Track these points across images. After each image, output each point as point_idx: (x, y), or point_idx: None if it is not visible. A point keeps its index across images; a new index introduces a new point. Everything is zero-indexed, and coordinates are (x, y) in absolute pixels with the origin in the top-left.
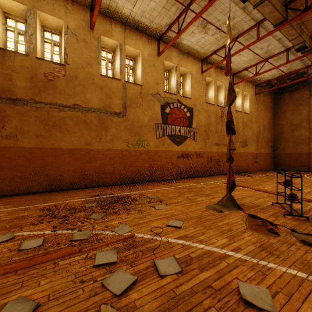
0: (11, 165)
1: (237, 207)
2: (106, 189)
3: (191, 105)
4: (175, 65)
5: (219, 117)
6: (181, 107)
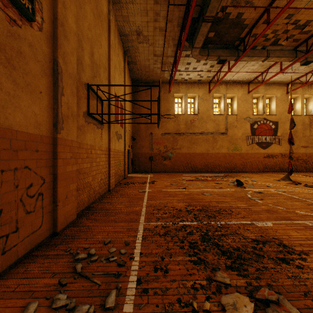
0: (179, 160)
1: (290, 180)
2: (217, 173)
3: (276, 119)
4: (262, 94)
5: (306, 124)
6: (266, 122)
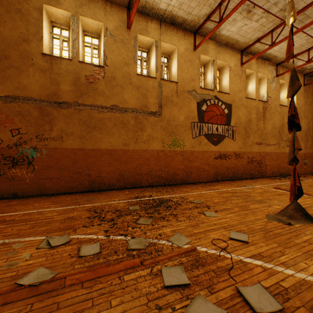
0: (57, 165)
1: (309, 219)
2: (143, 191)
3: (230, 100)
4: (212, 58)
5: (260, 113)
6: (218, 104)
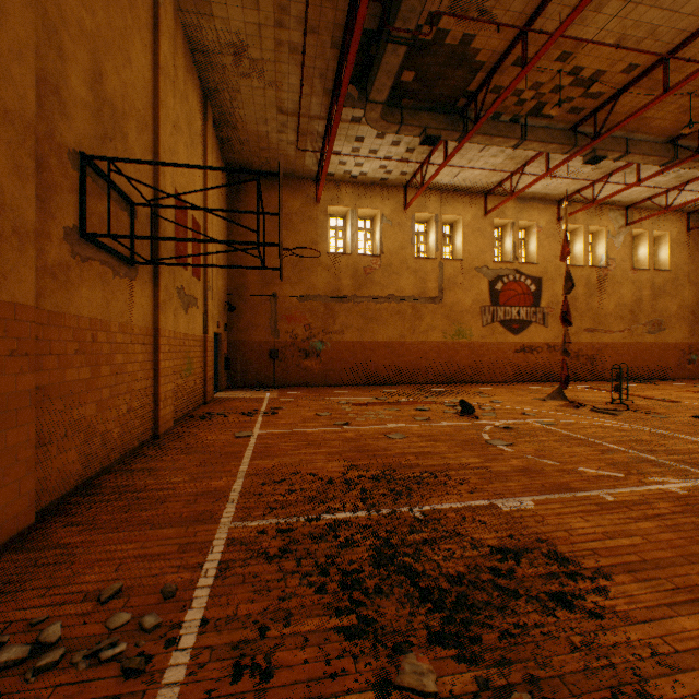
0: (339, 358)
1: (564, 399)
2: (422, 386)
3: (538, 273)
4: (511, 220)
5: (593, 286)
6: (520, 279)
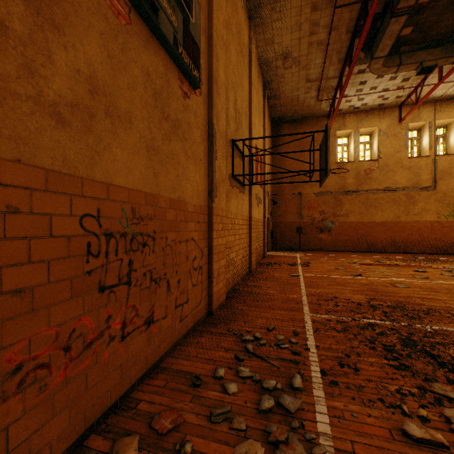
0: (344, 233)
1: None
2: (416, 255)
3: None
4: None
5: None
6: None
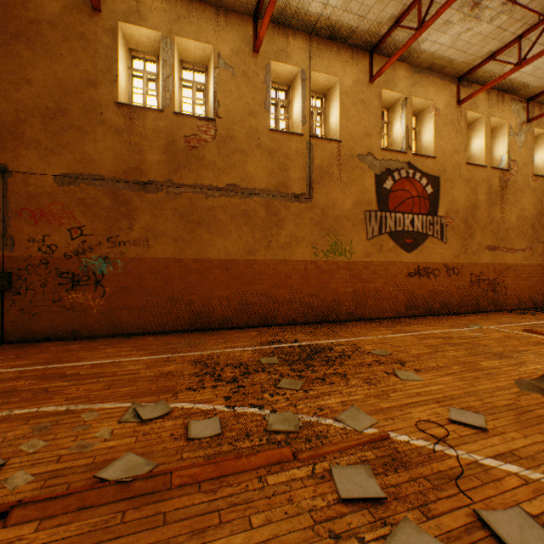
0: (140, 287)
1: None
2: (281, 331)
3: (436, 170)
4: (403, 95)
5: (495, 192)
6: (414, 176)
